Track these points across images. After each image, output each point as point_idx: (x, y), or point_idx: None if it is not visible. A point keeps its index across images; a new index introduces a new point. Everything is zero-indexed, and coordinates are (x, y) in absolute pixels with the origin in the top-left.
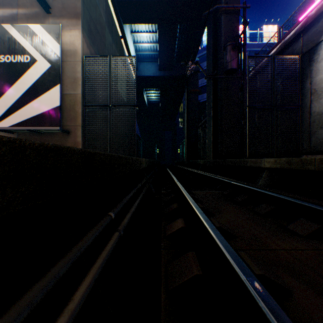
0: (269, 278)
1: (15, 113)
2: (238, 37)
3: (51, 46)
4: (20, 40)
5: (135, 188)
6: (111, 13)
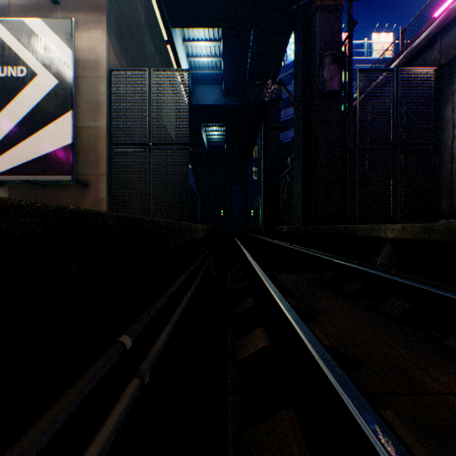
0: None
1: (3, 154)
2: (341, 45)
3: (58, 52)
4: (12, 43)
5: (183, 274)
6: (153, 9)
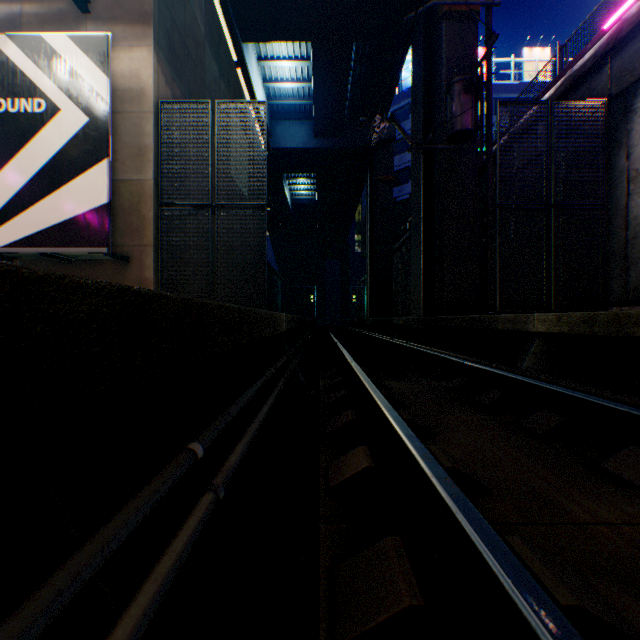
0: (595, 616)
1: (15, 219)
2: (476, 66)
3: (89, 79)
4: (26, 66)
5: (261, 378)
6: (217, 18)
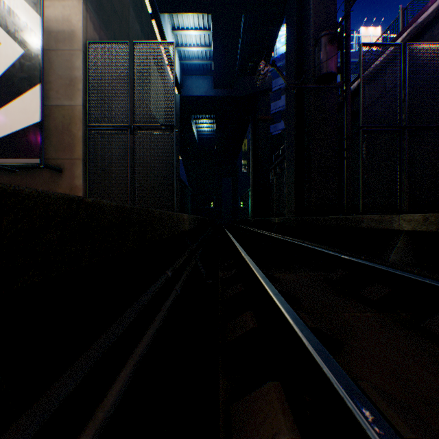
0: None
1: None
2: (337, 25)
3: (24, 17)
4: None
5: (151, 287)
6: None
